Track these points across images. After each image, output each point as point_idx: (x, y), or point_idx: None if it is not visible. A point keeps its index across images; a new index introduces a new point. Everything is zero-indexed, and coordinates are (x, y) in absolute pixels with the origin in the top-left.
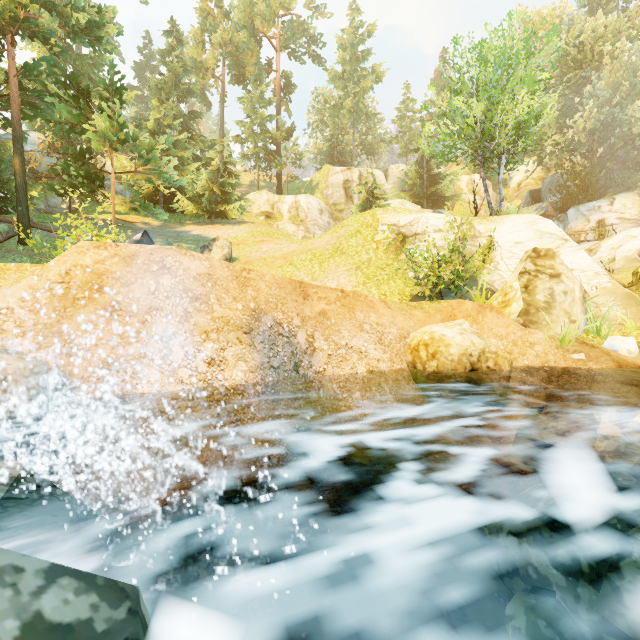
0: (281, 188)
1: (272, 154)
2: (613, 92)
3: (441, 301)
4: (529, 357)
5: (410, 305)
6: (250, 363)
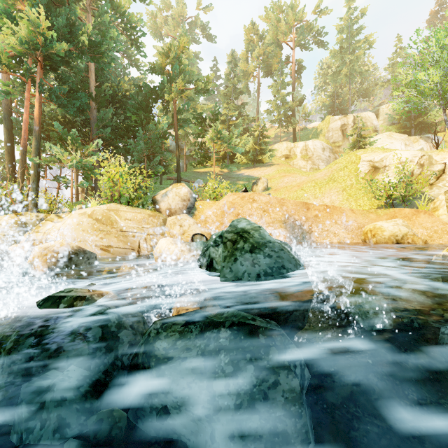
0: (295, 137)
1: (289, 117)
2: None
3: (390, 209)
4: (444, 239)
5: (368, 211)
6: (285, 235)
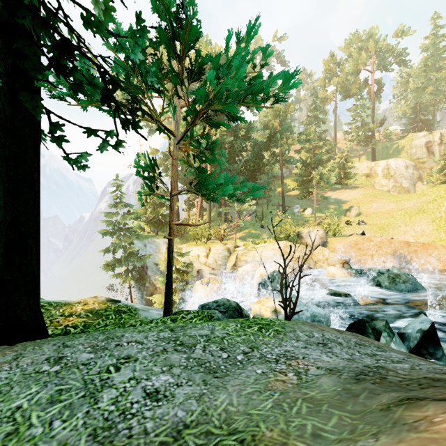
0: (375, 154)
1: (369, 137)
2: None
3: None
4: None
5: None
6: (394, 263)
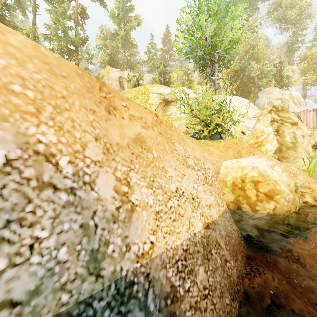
0: None
1: (72, 51)
2: (244, 55)
3: (220, 140)
4: None
5: (202, 142)
6: None
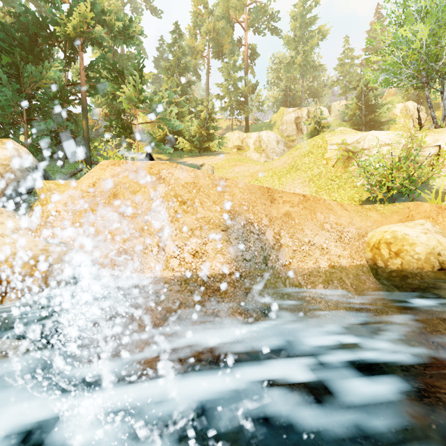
0: (248, 128)
1: (242, 104)
2: None
3: (395, 204)
4: None
5: (364, 207)
6: (226, 256)
